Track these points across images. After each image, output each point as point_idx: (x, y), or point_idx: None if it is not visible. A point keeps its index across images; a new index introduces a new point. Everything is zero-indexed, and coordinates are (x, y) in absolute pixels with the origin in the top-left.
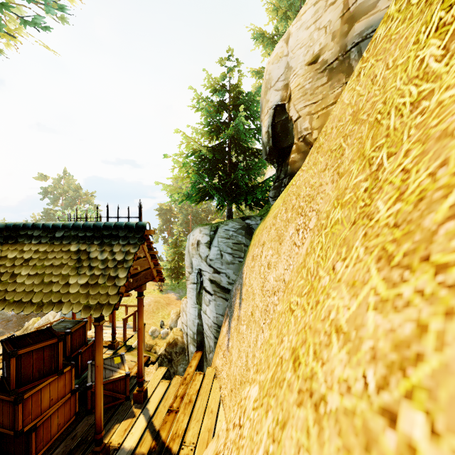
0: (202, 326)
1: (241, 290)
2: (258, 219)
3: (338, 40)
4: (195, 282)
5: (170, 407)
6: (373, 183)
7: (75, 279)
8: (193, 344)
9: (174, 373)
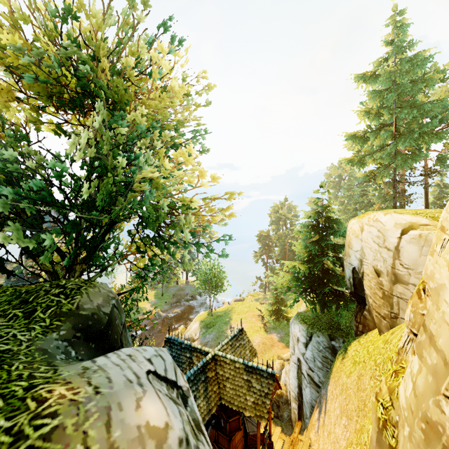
0: (300, 395)
1: (326, 403)
2: (341, 341)
3: (388, 280)
4: (295, 363)
5: None
6: None
7: (249, 397)
8: (294, 403)
9: (281, 416)
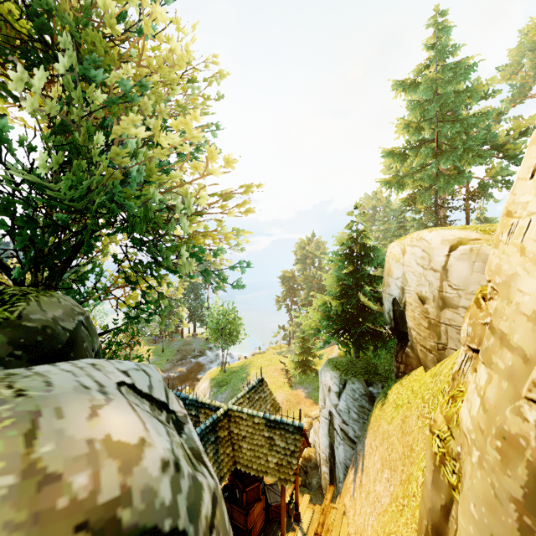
0: (332, 455)
1: (363, 459)
2: (379, 387)
3: (435, 306)
4: (326, 418)
5: (316, 531)
6: (402, 510)
7: (271, 457)
8: (325, 466)
9: (309, 484)
